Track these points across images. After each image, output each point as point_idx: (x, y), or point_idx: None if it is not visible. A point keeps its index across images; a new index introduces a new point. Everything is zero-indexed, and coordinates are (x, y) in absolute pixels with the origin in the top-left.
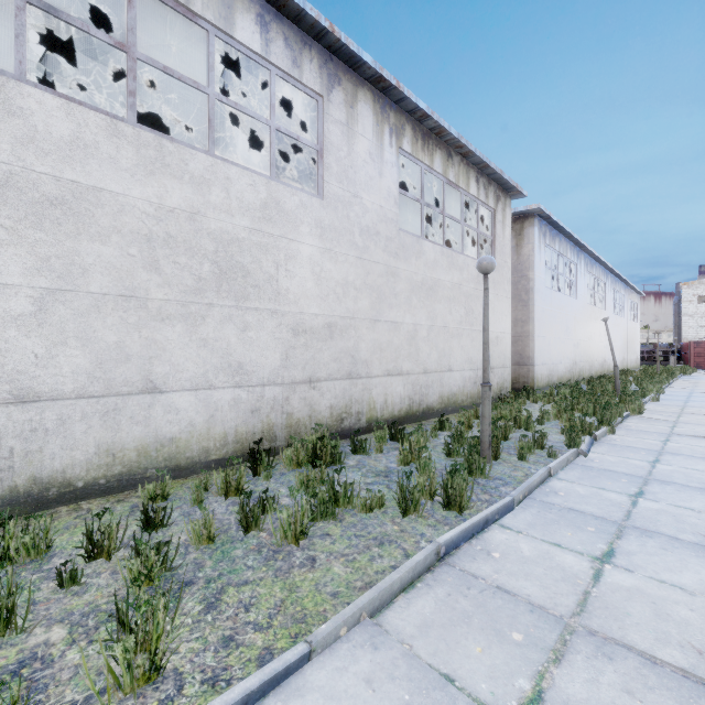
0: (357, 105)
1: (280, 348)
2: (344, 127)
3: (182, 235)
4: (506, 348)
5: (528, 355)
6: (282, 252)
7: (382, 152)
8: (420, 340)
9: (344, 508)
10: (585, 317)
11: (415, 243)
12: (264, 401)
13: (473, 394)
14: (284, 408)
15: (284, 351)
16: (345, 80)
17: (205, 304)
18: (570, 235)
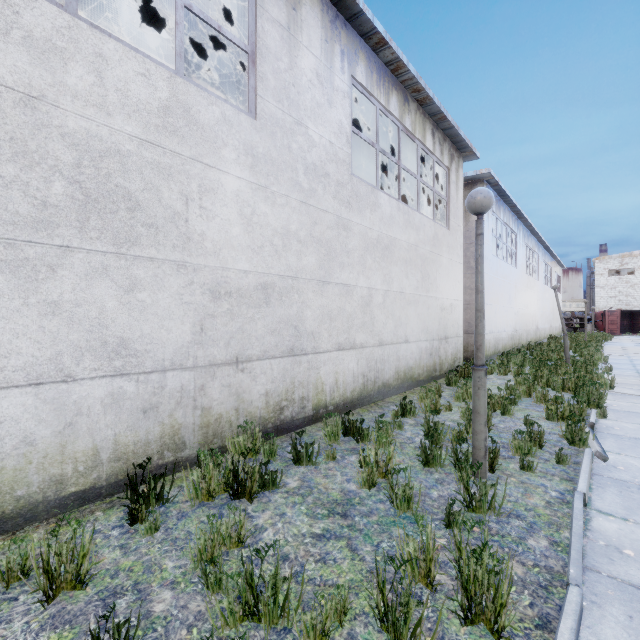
0: (301, 8)
1: (191, 317)
2: (284, 31)
3: (6, 128)
4: (459, 316)
5: None
6: (194, 181)
7: (332, 76)
8: (375, 307)
9: (272, 624)
10: (523, 287)
11: (370, 194)
12: (165, 393)
13: (429, 367)
14: (198, 400)
15: (198, 321)
16: None
17: (55, 246)
18: (513, 204)
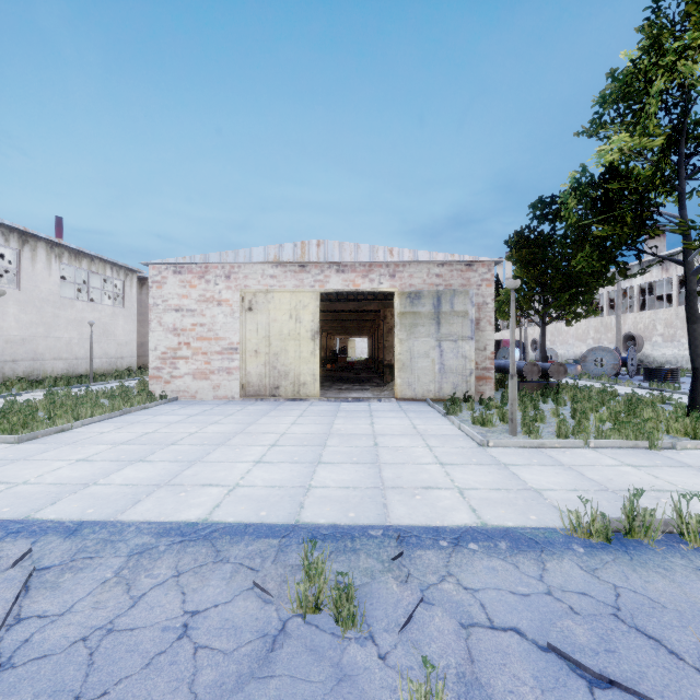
0: (38, 249)
1: None
2: (31, 260)
3: None
4: (133, 348)
5: None
6: (1, 312)
7: (51, 266)
8: (74, 345)
9: (35, 390)
10: None
11: (71, 302)
12: None
13: (109, 370)
14: (2, 371)
15: (2, 350)
16: (31, 241)
17: None
18: None
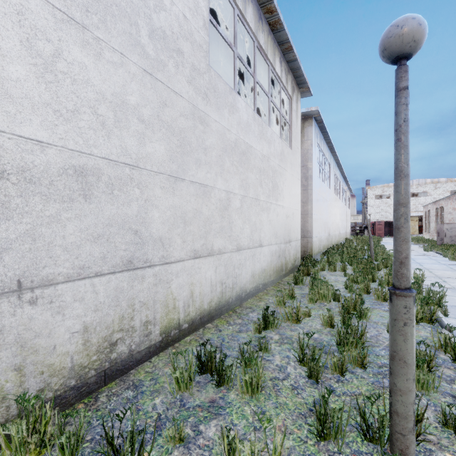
0: None
1: None
2: None
3: None
4: (298, 223)
5: (307, 229)
6: None
7: None
8: (233, 212)
9: None
10: (333, 203)
11: (228, 94)
12: None
13: (277, 268)
14: None
15: None
16: None
17: None
18: (329, 140)
